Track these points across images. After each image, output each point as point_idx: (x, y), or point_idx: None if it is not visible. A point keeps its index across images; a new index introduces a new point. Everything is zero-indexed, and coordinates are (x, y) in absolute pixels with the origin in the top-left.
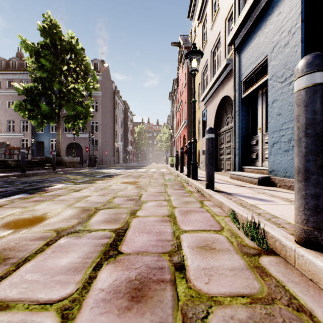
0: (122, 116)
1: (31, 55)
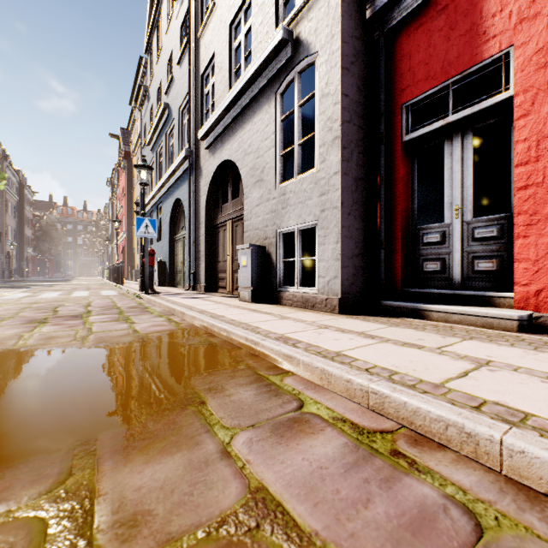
0: (16, 199)
1: None
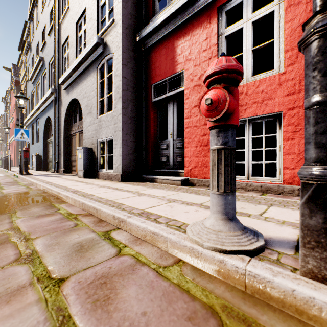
0: None
1: None
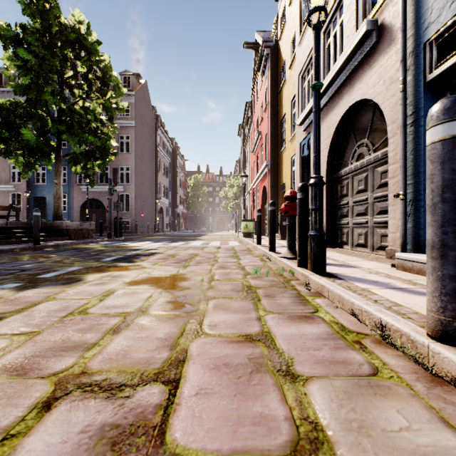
0: (168, 161)
1: (5, 45)
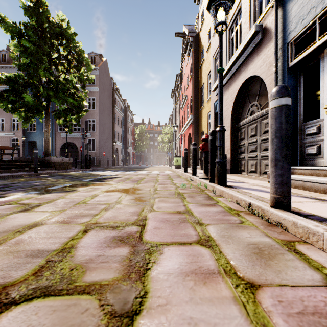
0: (121, 115)
1: (12, 37)
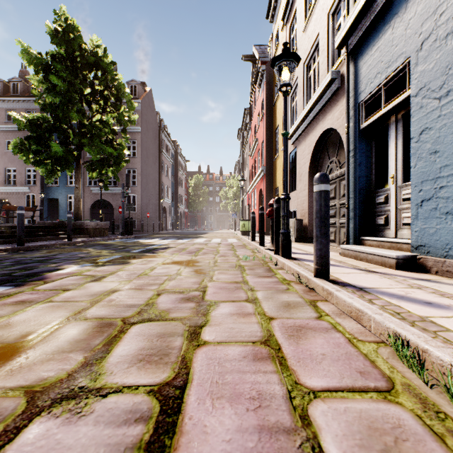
0: (171, 163)
1: (36, 70)
